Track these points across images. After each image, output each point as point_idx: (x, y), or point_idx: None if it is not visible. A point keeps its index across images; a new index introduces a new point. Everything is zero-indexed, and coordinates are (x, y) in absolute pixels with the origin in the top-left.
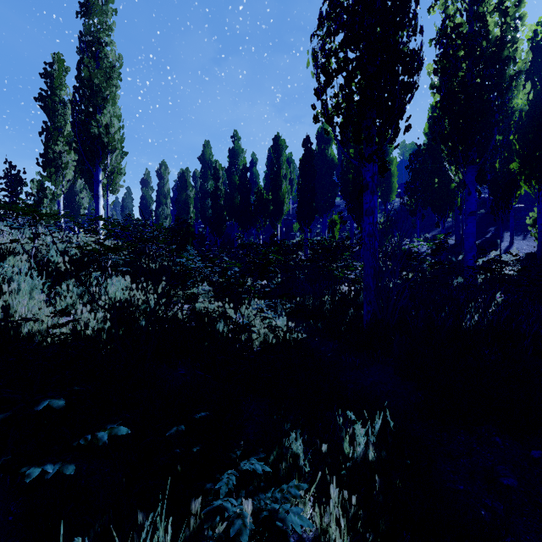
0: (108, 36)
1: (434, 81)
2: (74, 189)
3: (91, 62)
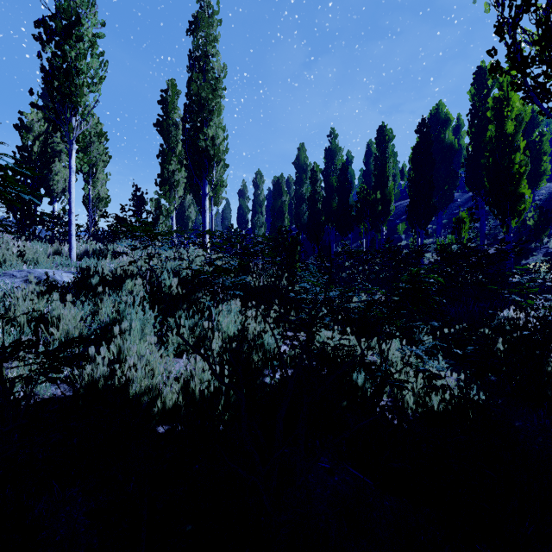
0: (214, 47)
1: None
2: (184, 204)
3: (199, 76)
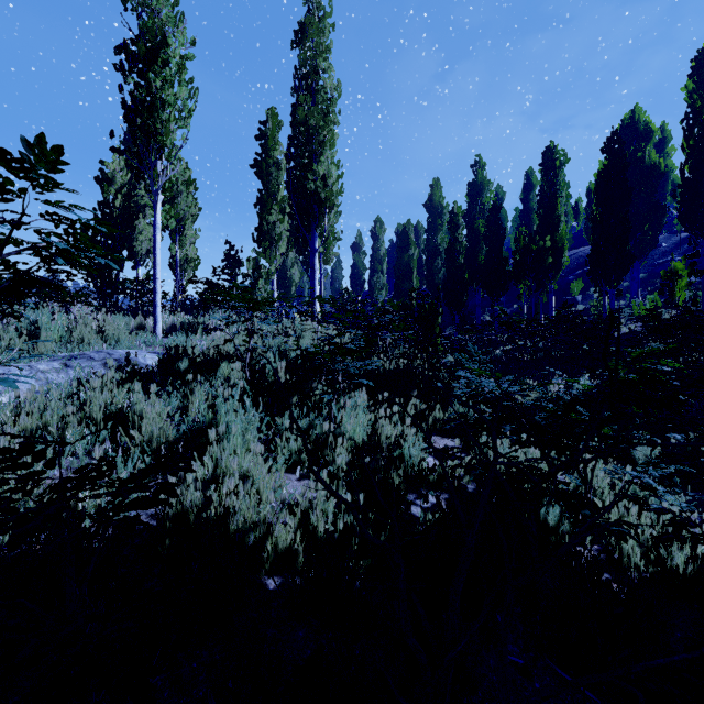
0: (326, 60)
1: None
2: (286, 264)
3: (307, 98)
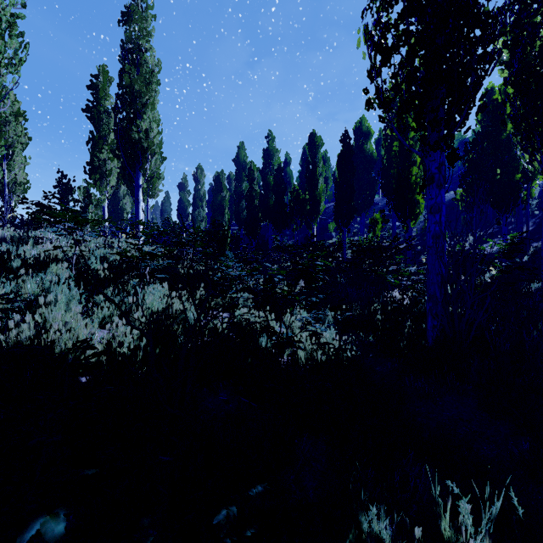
0: (148, 42)
1: (503, 55)
2: (118, 195)
3: (132, 68)
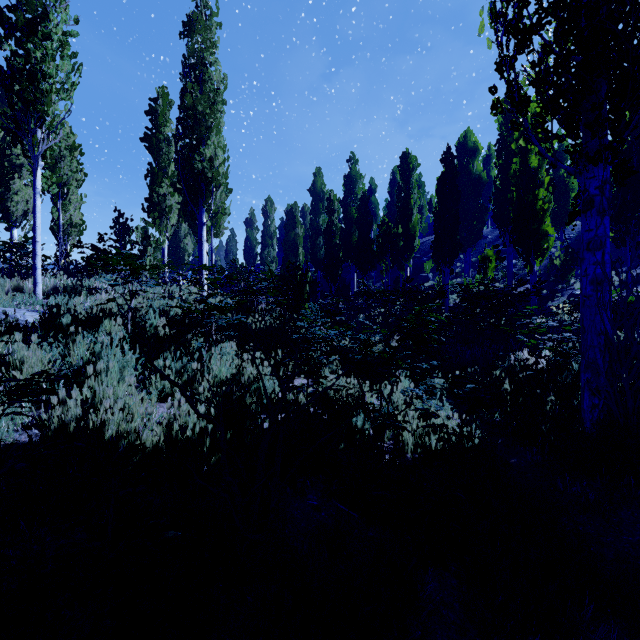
0: (212, 55)
1: None
2: (179, 234)
3: (195, 86)
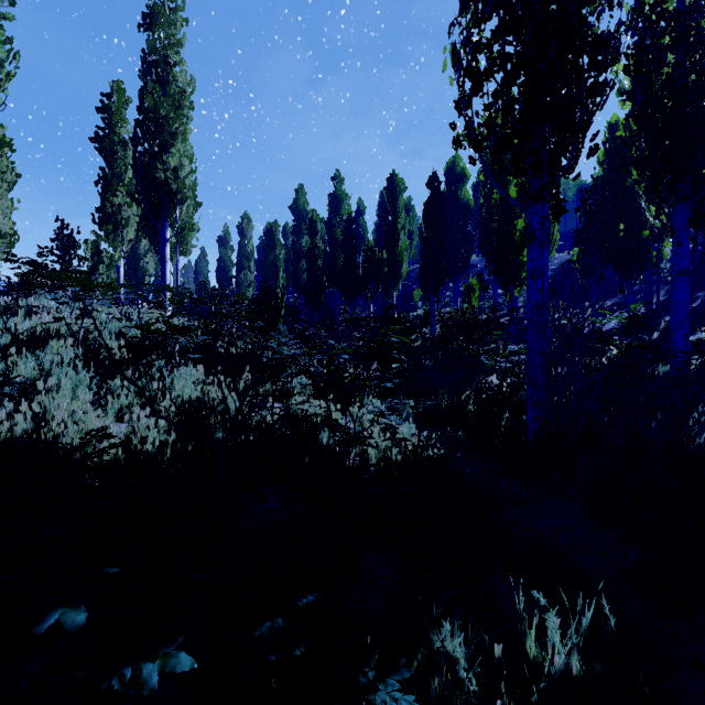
0: (177, 53)
1: (624, 84)
2: (138, 251)
3: (157, 87)
